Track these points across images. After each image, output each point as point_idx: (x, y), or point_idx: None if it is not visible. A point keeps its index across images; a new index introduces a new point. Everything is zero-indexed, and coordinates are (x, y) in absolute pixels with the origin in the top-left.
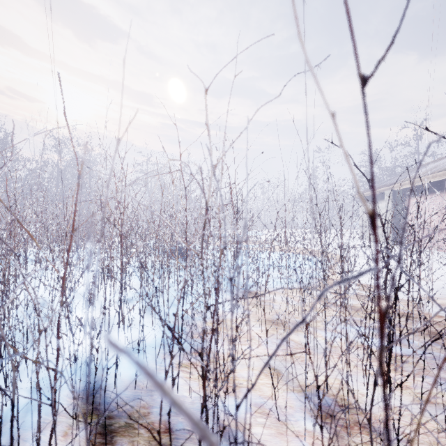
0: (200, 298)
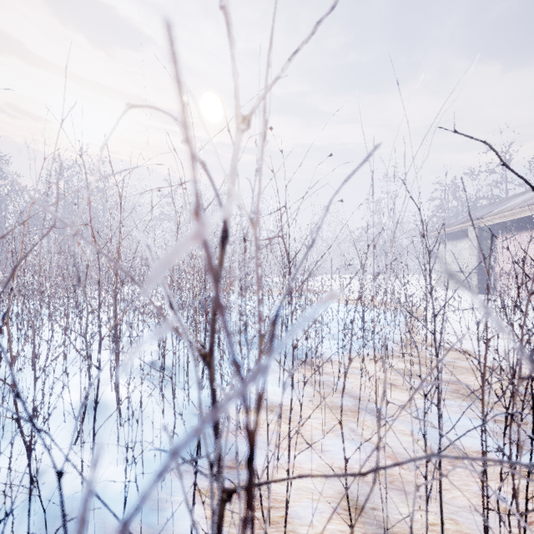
0: None
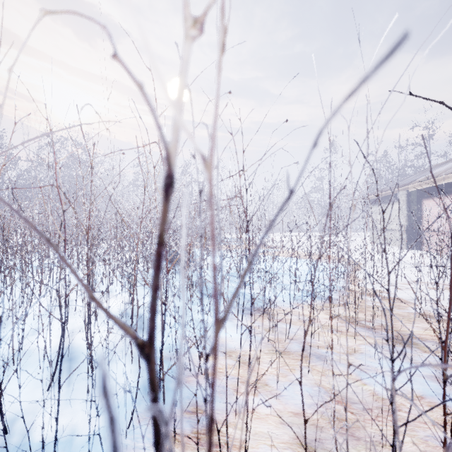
0: (198, 318)
